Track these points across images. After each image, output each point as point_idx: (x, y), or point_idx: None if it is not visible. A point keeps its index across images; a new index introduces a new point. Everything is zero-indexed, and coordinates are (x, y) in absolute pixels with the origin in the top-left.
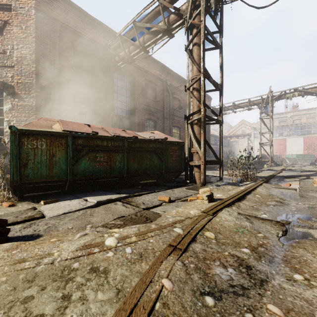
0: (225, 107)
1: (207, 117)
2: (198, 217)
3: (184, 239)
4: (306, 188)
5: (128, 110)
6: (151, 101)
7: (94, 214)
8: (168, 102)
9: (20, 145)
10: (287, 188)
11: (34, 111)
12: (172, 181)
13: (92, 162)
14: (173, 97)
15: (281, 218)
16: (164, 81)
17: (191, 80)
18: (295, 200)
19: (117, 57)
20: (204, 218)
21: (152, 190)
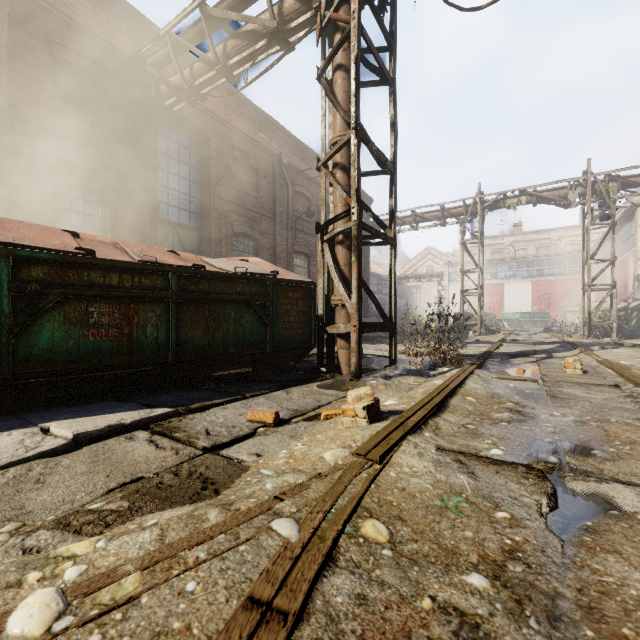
0: (398, 218)
1: (364, 227)
2: (345, 472)
3: (299, 565)
4: (556, 379)
5: (195, 213)
6: (247, 195)
7: (52, 477)
8: (284, 200)
9: None
10: (521, 379)
11: None
12: (288, 368)
13: (75, 327)
14: (294, 192)
15: (532, 454)
16: (276, 156)
17: (331, 146)
18: (545, 405)
19: (163, 85)
20: (360, 472)
21: (238, 393)
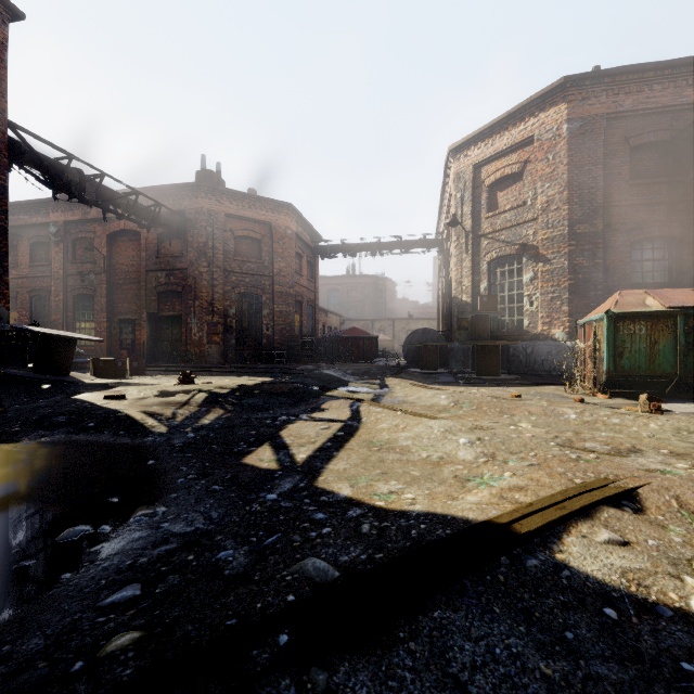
0: None
1: None
2: None
3: None
4: None
5: None
6: None
7: None
8: None
9: (614, 331)
10: None
11: (566, 276)
12: None
13: None
14: None
15: None
16: None
17: None
18: None
19: None
20: None
21: None
